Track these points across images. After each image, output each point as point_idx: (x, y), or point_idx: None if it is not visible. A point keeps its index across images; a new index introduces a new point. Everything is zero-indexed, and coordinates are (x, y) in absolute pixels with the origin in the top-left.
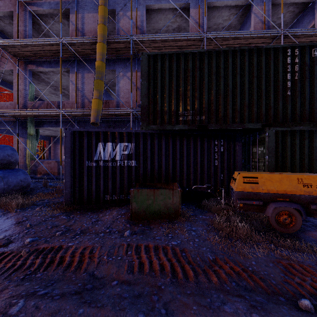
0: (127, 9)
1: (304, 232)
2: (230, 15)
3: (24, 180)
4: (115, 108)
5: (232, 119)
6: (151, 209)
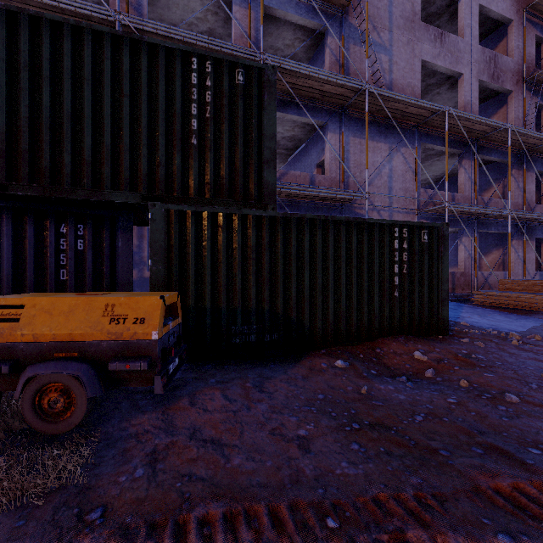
0: None
1: (129, 418)
2: (206, 12)
3: None
4: None
5: (74, 177)
6: None
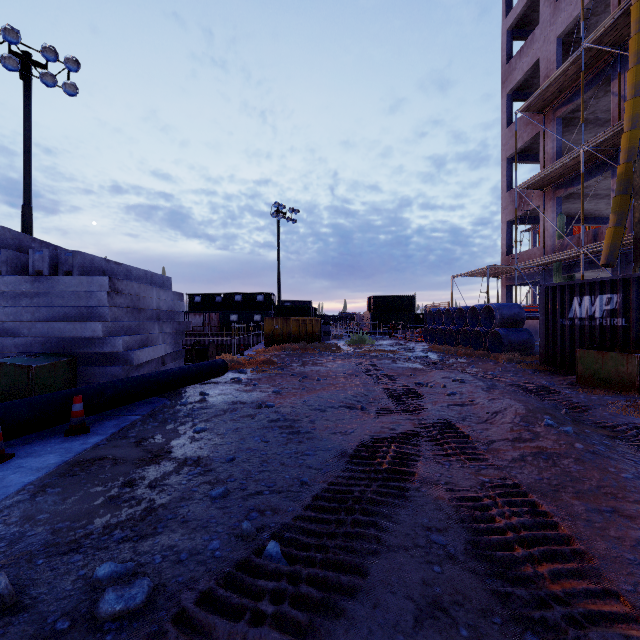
0: None
1: None
2: None
3: (527, 340)
4: None
5: None
6: (599, 375)
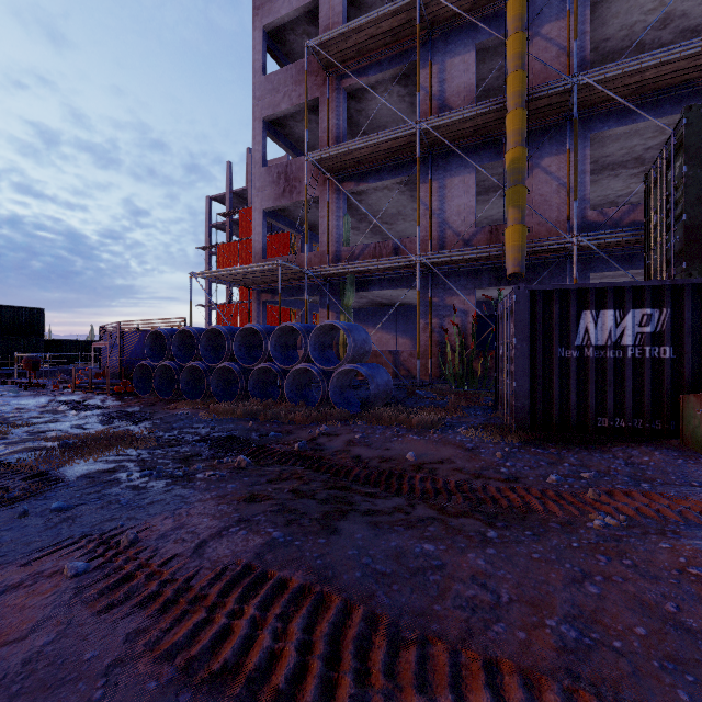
0: (542, 21)
1: None
2: None
3: (388, 382)
4: (535, 240)
5: None
6: None
